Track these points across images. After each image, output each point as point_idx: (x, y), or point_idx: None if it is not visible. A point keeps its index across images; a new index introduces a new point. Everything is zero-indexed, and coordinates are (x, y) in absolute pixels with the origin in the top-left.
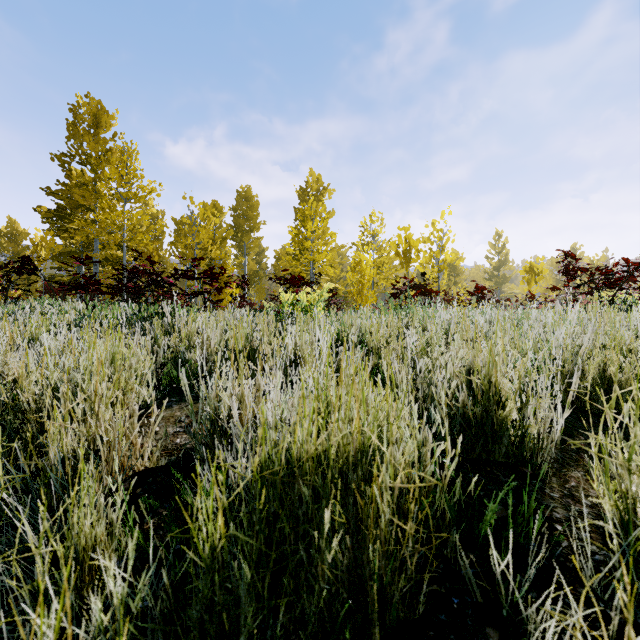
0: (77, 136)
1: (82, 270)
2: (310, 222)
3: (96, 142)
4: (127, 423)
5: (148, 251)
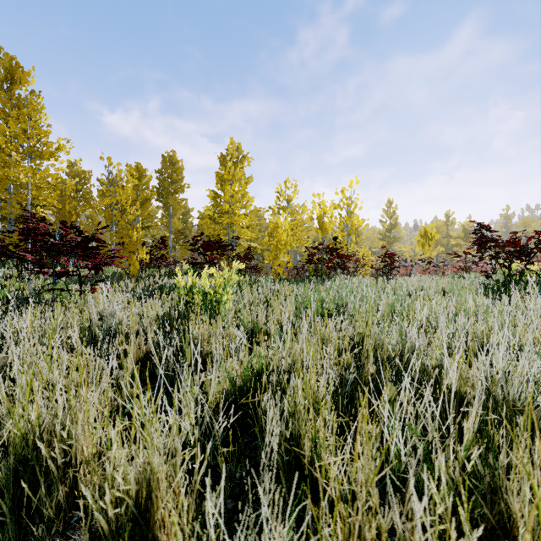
0: None
1: None
2: (228, 186)
3: (10, 98)
4: None
5: (65, 210)
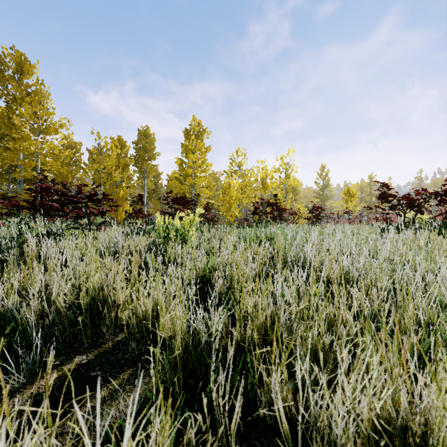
0: (2, 80)
1: (10, 187)
2: (191, 155)
3: (20, 85)
4: None
5: (63, 174)
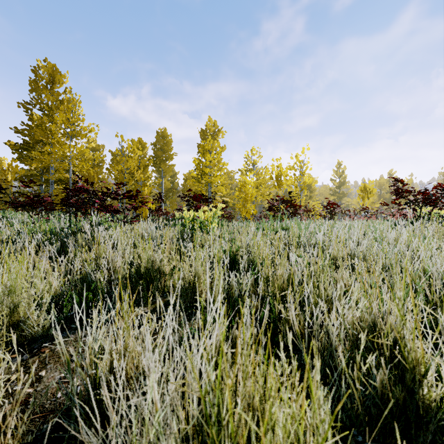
0: (37, 90)
1: (42, 188)
2: (208, 154)
3: (52, 94)
4: (2, 377)
5: (90, 174)
